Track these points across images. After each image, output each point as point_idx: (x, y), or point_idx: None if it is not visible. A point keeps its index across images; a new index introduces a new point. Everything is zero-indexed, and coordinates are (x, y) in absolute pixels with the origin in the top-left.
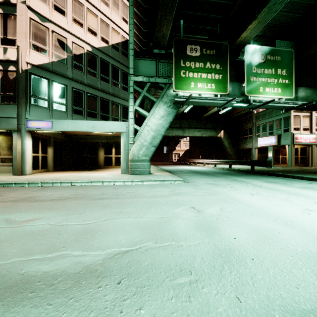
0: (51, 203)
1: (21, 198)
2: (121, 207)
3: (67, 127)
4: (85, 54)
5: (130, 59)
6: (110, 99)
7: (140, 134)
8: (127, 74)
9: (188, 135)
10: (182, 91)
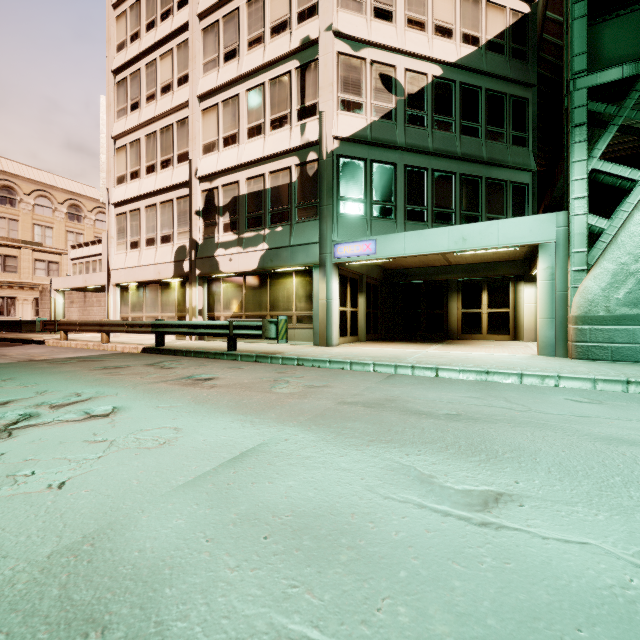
0: (468, 431)
1: (371, 398)
2: None
3: (404, 248)
4: (429, 86)
5: (574, 31)
6: (481, 174)
7: (616, 241)
8: (524, 103)
9: None
10: None
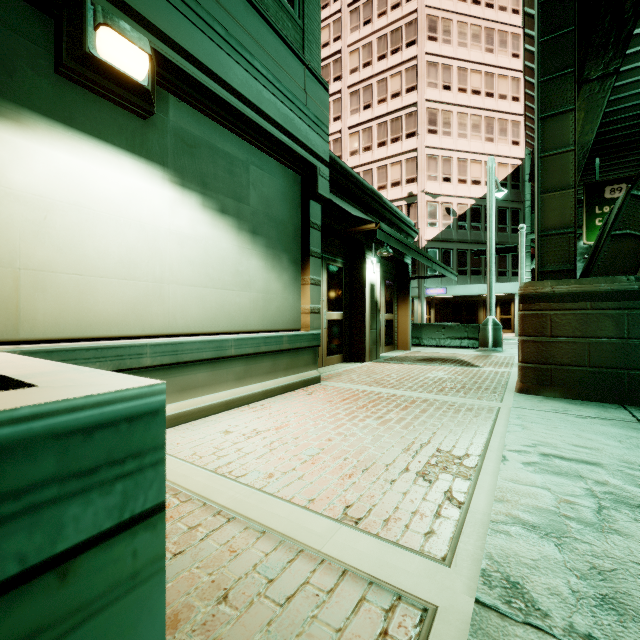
0: None
1: None
2: None
3: (459, 292)
4: (468, 210)
5: (526, 217)
6: None
7: None
8: (518, 211)
9: None
10: None
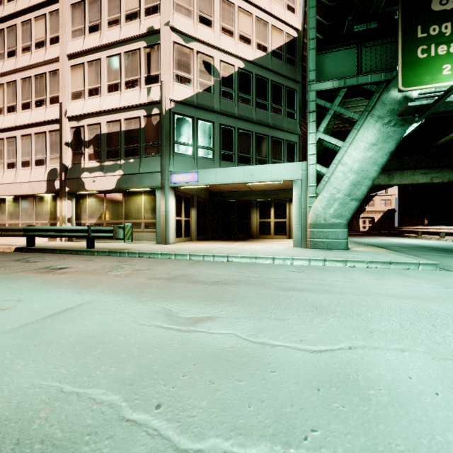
0: (217, 289)
1: (173, 275)
2: (355, 315)
3: (216, 178)
4: (236, 74)
5: (310, 56)
6: (269, 134)
7: (329, 180)
8: (294, 92)
9: (401, 182)
10: (420, 87)
